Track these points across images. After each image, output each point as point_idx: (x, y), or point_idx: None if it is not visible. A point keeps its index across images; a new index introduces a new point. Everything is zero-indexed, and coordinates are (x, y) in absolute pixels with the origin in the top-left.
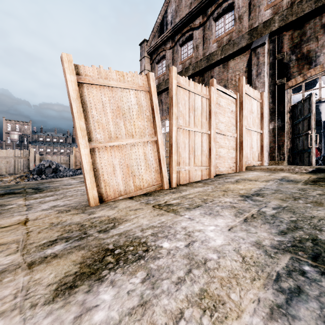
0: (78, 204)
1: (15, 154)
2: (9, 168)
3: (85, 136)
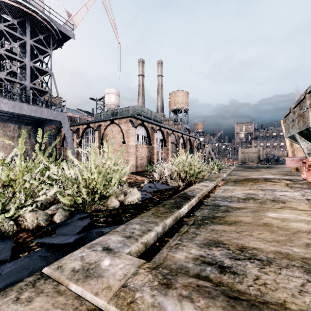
0: (287, 171)
1: (252, 151)
2: (249, 158)
3: (289, 146)
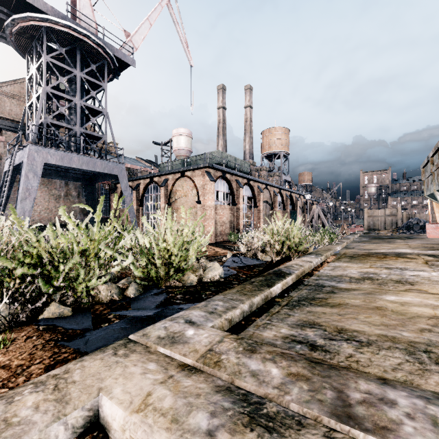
0: (435, 243)
1: (385, 213)
2: (380, 224)
3: (438, 207)
